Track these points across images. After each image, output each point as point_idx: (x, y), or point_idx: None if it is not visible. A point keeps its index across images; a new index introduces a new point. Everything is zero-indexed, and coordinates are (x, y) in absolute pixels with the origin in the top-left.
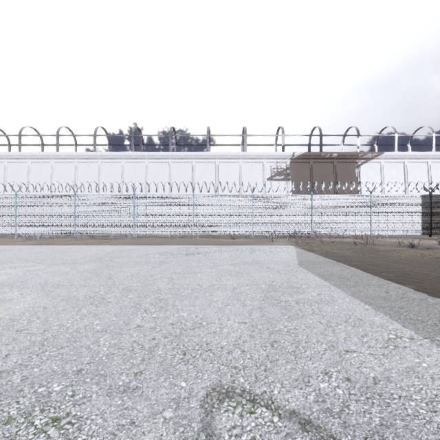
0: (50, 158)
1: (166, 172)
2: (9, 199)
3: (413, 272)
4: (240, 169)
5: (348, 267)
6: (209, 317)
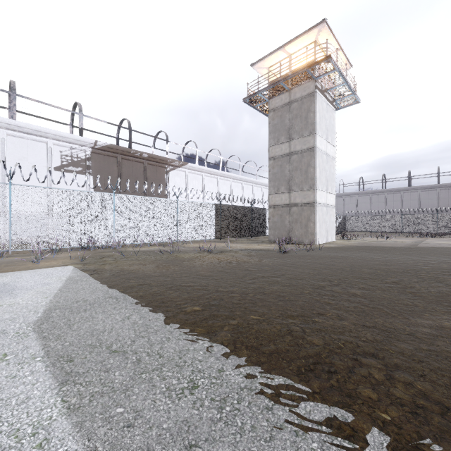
0: None
1: None
2: None
3: (219, 293)
4: (3, 144)
5: (138, 306)
6: None
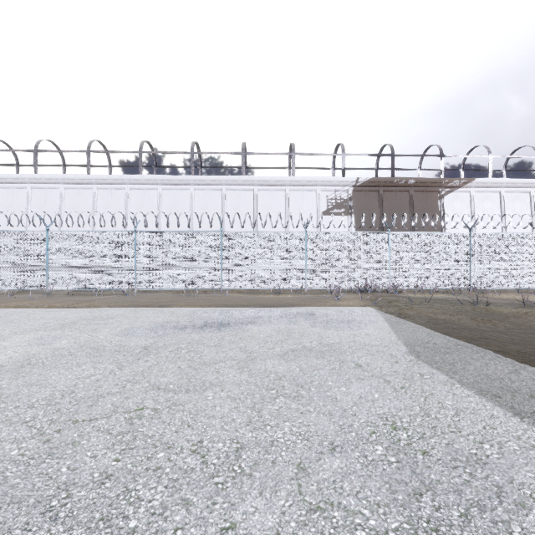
0: (25, 182)
1: (186, 202)
2: None
3: None
4: (287, 199)
5: (513, 362)
6: None
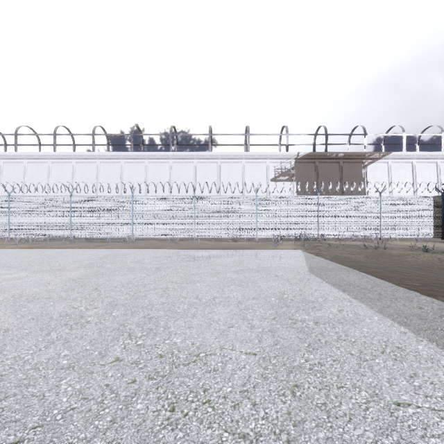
0: (47, 158)
1: (166, 172)
2: (2, 200)
3: (439, 281)
4: (243, 169)
5: (365, 275)
6: (208, 346)
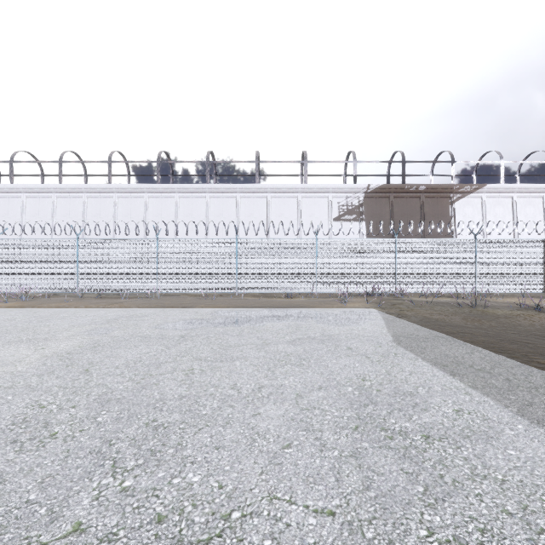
0: (51, 192)
1: (201, 210)
2: None
3: None
4: (299, 206)
5: (474, 347)
6: (248, 491)
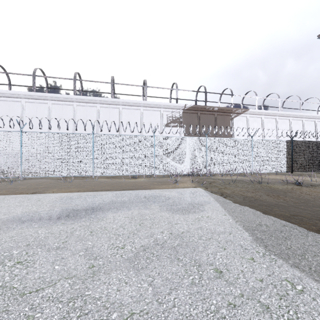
0: None
1: (70, 114)
2: None
3: None
4: (141, 115)
5: None
6: None
